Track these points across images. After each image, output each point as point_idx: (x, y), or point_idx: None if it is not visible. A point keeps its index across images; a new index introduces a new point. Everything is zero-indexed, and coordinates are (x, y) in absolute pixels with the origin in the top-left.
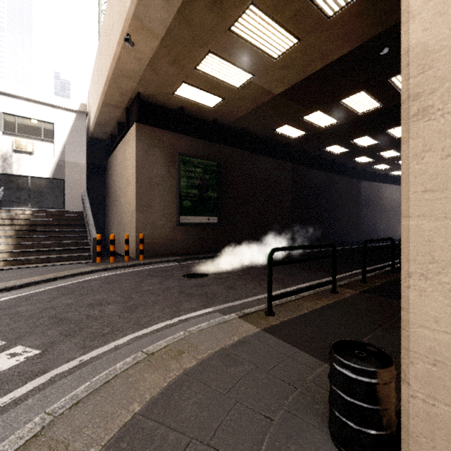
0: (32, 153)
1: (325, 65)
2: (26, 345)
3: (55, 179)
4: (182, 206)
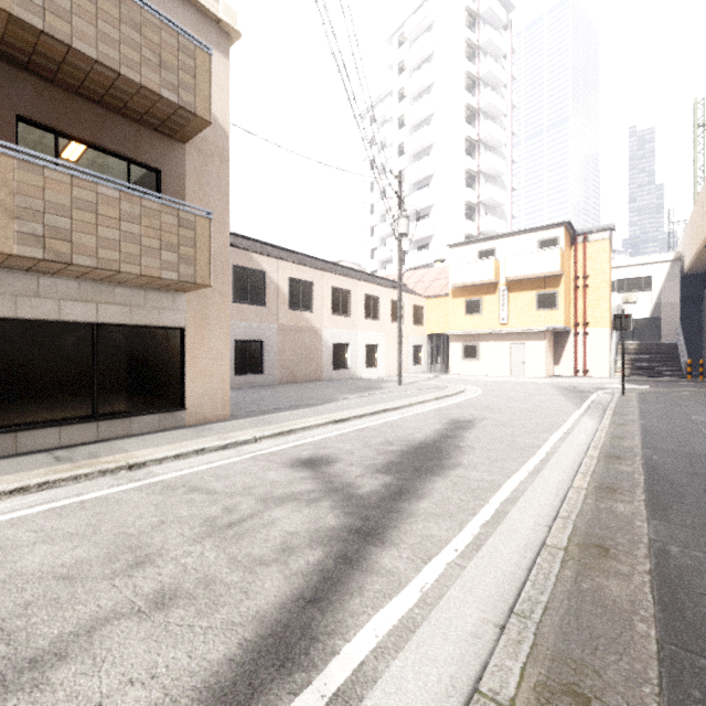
0: (634, 302)
1: None
2: (658, 388)
3: (652, 318)
4: None
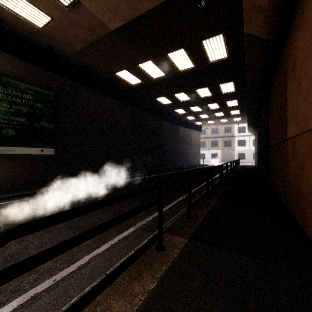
0: None
1: (154, 6)
2: None
3: None
4: (0, 135)
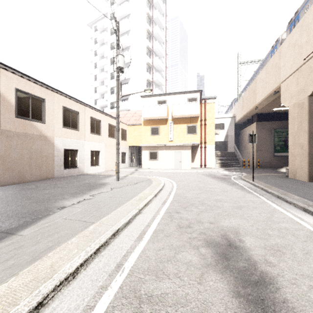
0: (218, 134)
1: None
2: (245, 173)
3: (224, 141)
4: (275, 149)
